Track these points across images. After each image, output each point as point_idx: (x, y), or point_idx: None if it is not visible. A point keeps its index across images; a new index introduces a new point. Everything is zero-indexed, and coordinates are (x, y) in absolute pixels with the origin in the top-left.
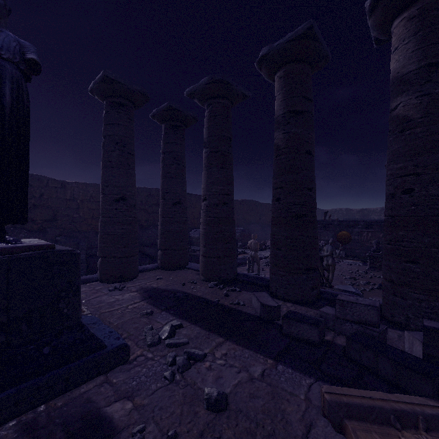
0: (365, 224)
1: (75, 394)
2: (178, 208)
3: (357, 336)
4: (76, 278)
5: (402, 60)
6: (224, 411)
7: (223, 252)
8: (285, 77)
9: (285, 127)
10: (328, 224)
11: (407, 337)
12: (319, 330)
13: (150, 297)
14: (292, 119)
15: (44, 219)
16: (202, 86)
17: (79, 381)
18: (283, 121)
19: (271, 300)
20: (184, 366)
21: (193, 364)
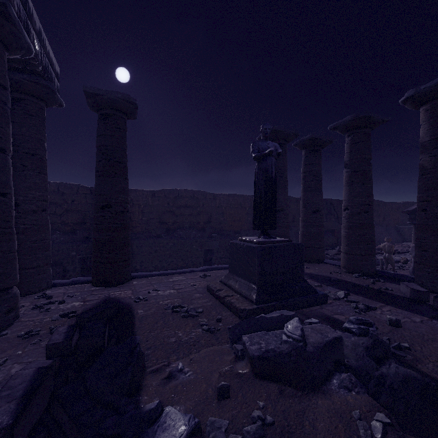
0: None
1: (311, 309)
2: (317, 215)
3: None
4: (303, 257)
5: None
6: (400, 327)
7: (364, 251)
8: (432, 111)
9: (431, 152)
10: None
11: None
12: None
13: (311, 278)
14: None
15: (204, 222)
16: (345, 122)
17: (310, 305)
18: (430, 146)
19: (420, 288)
20: (365, 309)
21: (369, 310)
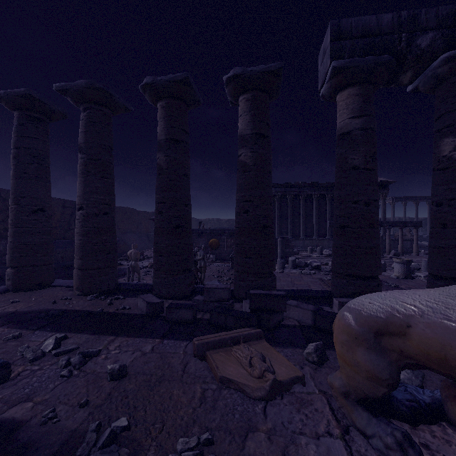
0: (230, 232)
1: None
2: (41, 217)
3: (216, 309)
4: None
5: (244, 125)
6: (125, 377)
7: (104, 263)
8: (167, 109)
9: (166, 151)
10: (202, 233)
11: (244, 304)
12: (193, 311)
13: (10, 322)
14: (173, 145)
15: None
16: (78, 87)
17: None
18: (165, 145)
19: (156, 299)
20: (81, 363)
21: (89, 360)
